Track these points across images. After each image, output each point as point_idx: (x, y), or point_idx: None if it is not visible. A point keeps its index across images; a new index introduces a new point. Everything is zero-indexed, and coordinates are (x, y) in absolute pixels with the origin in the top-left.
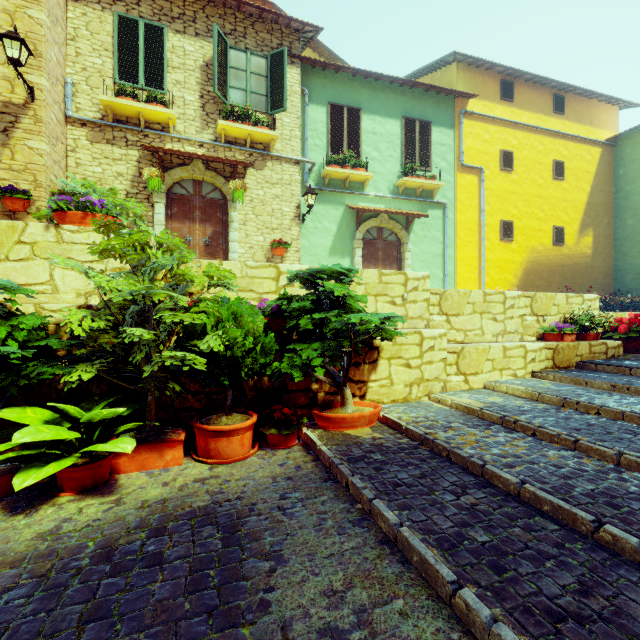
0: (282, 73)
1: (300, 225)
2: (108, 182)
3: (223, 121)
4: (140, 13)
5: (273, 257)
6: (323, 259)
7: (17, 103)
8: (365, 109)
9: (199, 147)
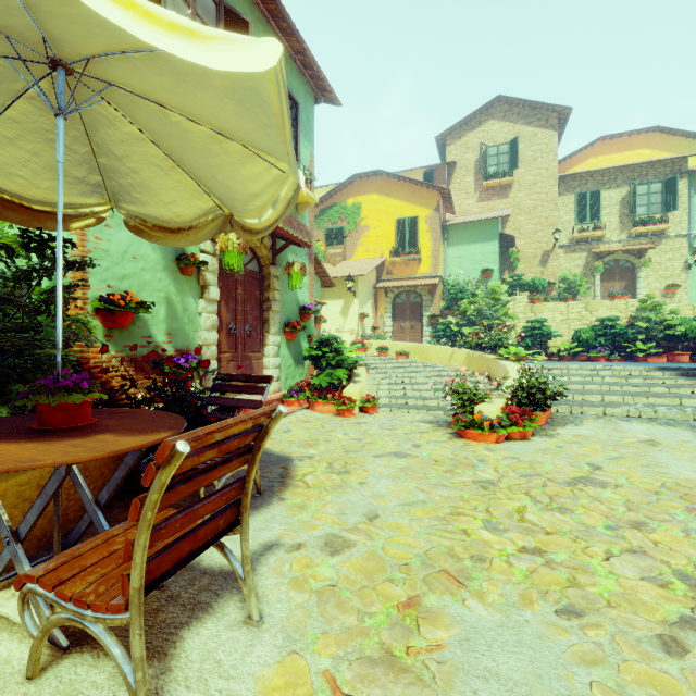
0: (674, 189)
1: (687, 272)
2: (572, 270)
3: (635, 228)
4: (587, 188)
5: (666, 294)
6: None
7: (548, 250)
8: None
9: (618, 243)
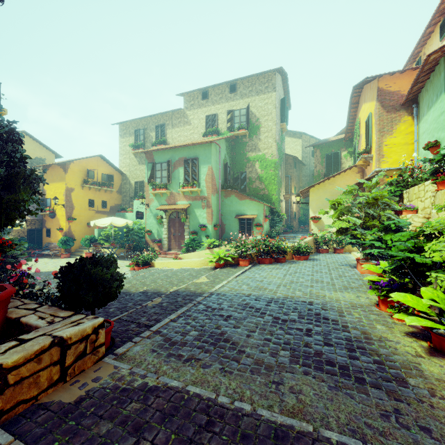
0: None
1: None
2: None
3: None
4: None
5: None
6: None
7: None
8: None
9: None
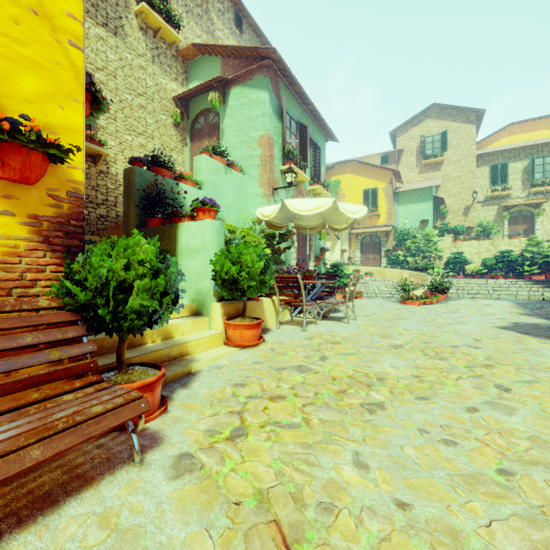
0: None
1: None
2: (487, 218)
3: (533, 189)
4: (498, 162)
5: None
6: None
7: (469, 205)
8: None
9: (521, 199)
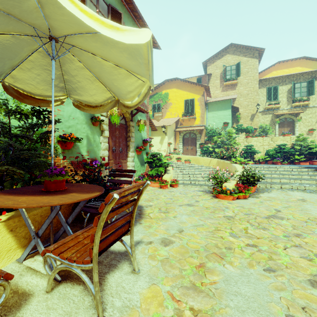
0: (312, 85)
1: None
2: (265, 122)
3: (294, 103)
4: (272, 85)
5: (309, 133)
6: None
7: (254, 113)
8: None
9: (286, 110)
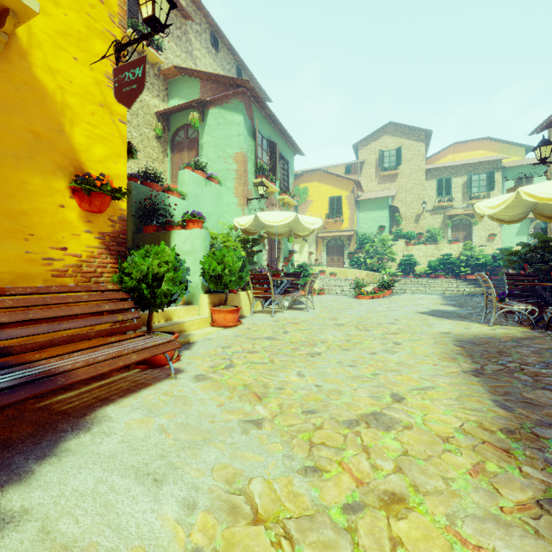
0: (493, 178)
1: (501, 227)
2: (434, 225)
3: (471, 201)
4: (443, 176)
5: (489, 239)
6: (512, 237)
7: (419, 214)
8: (535, 175)
9: (461, 209)
